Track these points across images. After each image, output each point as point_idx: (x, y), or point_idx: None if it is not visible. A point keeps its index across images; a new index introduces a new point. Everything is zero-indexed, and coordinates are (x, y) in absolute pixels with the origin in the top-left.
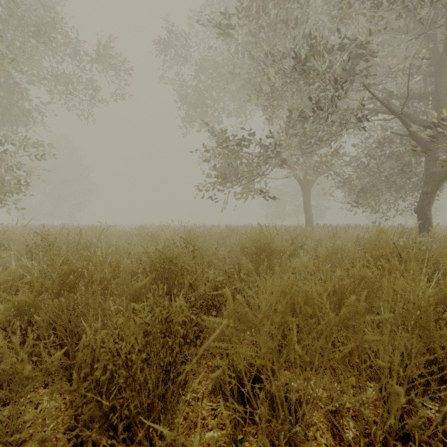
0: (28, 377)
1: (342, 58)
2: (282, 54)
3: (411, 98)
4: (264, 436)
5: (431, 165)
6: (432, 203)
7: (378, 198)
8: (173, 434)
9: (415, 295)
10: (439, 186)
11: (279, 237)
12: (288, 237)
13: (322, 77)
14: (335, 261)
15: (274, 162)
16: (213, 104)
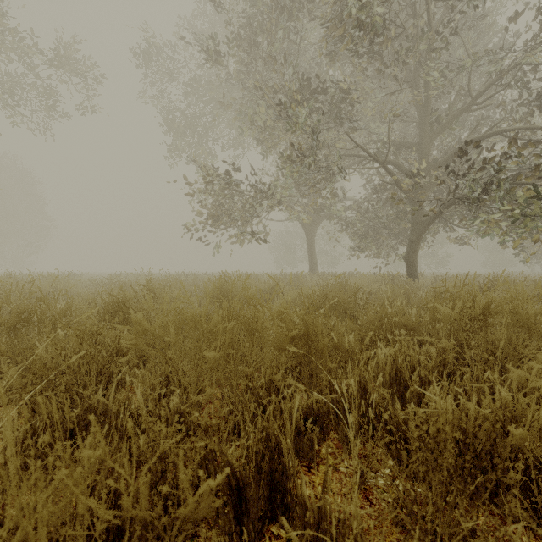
0: (4, 354)
1: (331, 103)
2: (274, 91)
3: (401, 147)
4: (147, 387)
5: (416, 214)
6: (418, 251)
7: (378, 245)
8: (96, 395)
9: (256, 313)
10: (422, 234)
11: (260, 284)
12: (269, 284)
13: (303, 125)
14: (220, 295)
15: (269, 204)
16: (206, 131)
